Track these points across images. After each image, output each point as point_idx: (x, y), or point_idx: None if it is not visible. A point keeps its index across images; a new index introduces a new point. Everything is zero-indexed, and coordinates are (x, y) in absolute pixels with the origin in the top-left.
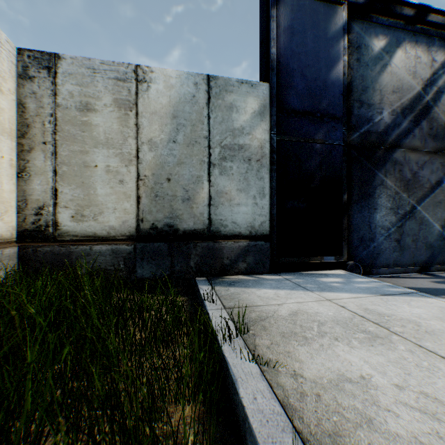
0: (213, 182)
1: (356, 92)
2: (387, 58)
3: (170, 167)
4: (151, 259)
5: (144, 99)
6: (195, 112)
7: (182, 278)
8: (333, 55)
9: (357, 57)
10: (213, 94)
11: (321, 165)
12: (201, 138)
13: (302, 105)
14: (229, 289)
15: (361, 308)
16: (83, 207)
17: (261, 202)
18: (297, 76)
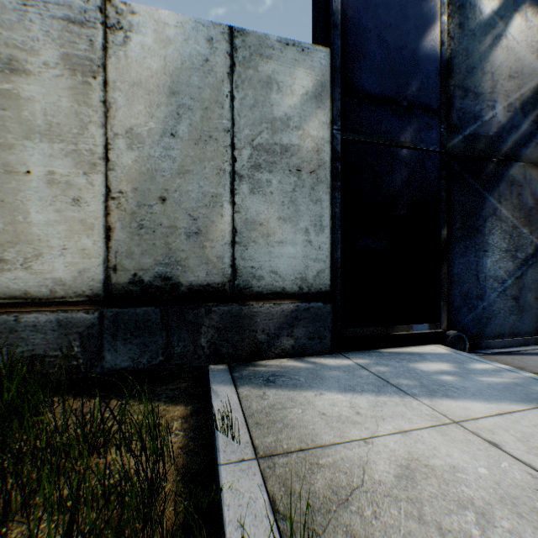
0: (240, 205)
1: (458, 75)
2: (501, 25)
3: (166, 178)
4: (132, 336)
5: (120, 60)
6: (209, 87)
7: (186, 366)
8: (426, 14)
9: (460, 21)
10: (239, 59)
11: (409, 182)
12: (220, 132)
13: (380, 87)
14: (266, 394)
15: (532, 448)
16: (2, 245)
17: (318, 239)
18: (373, 41)
